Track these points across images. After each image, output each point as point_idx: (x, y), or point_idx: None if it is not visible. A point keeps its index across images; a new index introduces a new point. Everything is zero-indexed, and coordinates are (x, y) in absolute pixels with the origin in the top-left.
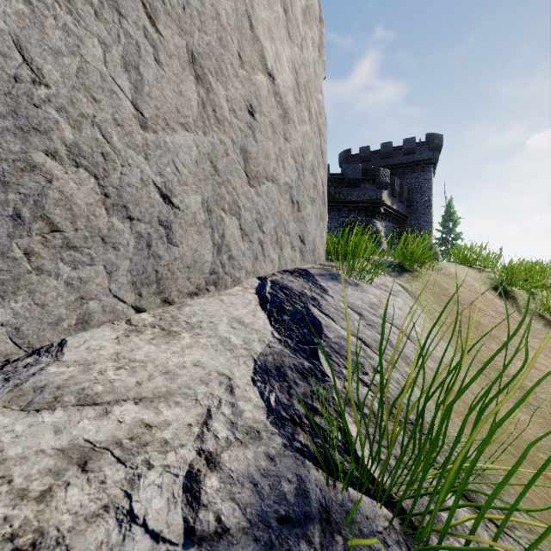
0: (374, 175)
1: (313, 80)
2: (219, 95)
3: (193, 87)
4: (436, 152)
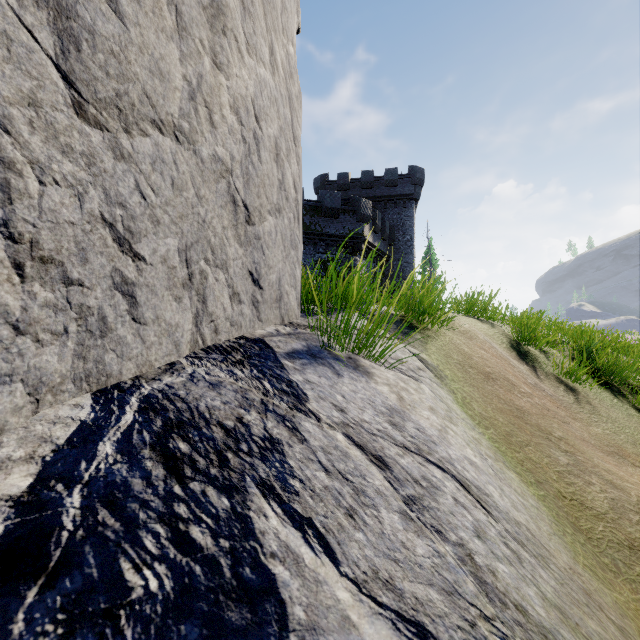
0: (354, 205)
1: (280, 12)
2: None
3: None
4: (419, 187)
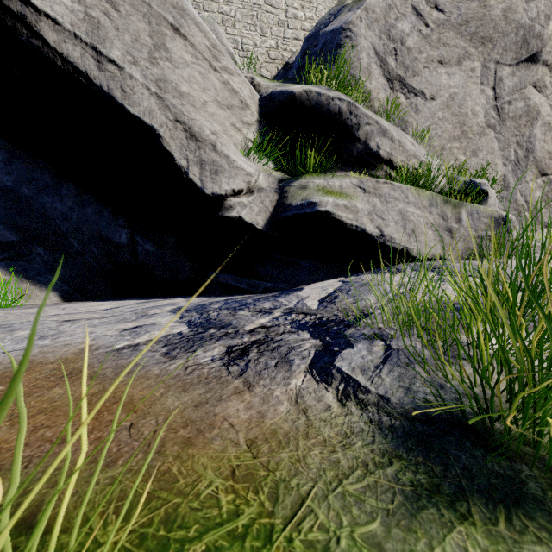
0: None
1: None
2: (548, 175)
3: (540, 178)
4: None
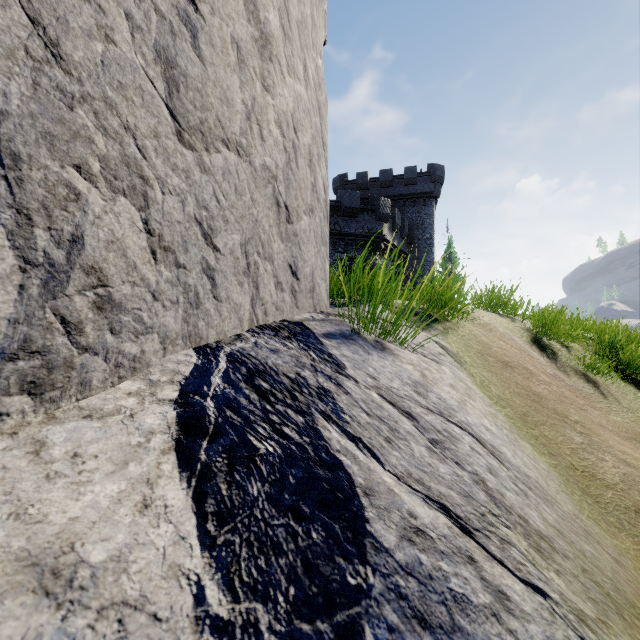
0: (373, 204)
1: (310, 29)
2: None
3: None
4: (438, 185)
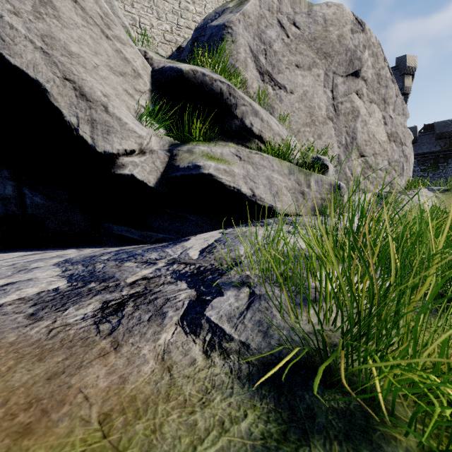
0: None
1: (399, 127)
2: (365, 157)
3: (360, 159)
4: None
